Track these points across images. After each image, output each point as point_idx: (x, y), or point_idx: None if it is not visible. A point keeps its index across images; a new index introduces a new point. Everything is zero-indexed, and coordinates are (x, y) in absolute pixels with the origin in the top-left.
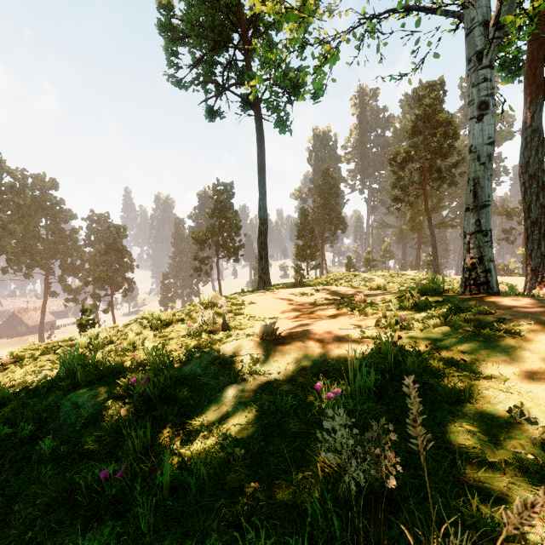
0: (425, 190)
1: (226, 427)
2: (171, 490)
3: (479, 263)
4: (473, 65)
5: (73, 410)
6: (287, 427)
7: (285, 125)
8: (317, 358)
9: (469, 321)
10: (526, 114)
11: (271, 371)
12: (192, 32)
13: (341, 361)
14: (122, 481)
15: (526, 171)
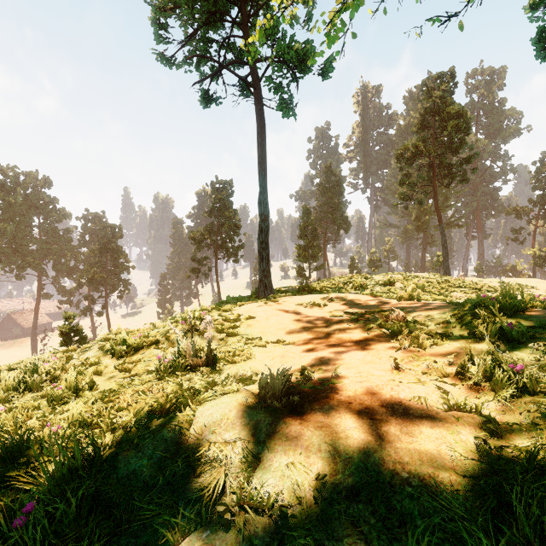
0: (434, 187)
1: None
2: None
3: None
4: None
5: None
6: None
7: (289, 108)
8: (375, 463)
9: None
10: None
11: (283, 496)
12: (183, 0)
13: (435, 483)
14: None
15: None
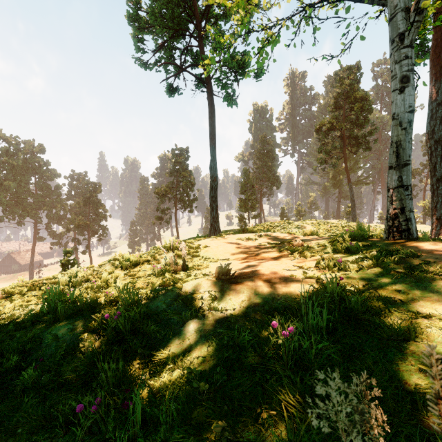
0: (345, 154)
1: (190, 360)
2: (141, 422)
3: (401, 213)
4: (396, 45)
5: (54, 342)
6: (246, 360)
7: (232, 99)
8: (267, 295)
9: (398, 263)
10: (432, 90)
11: (227, 308)
12: (156, 22)
13: (289, 299)
14: (96, 414)
15: (432, 137)
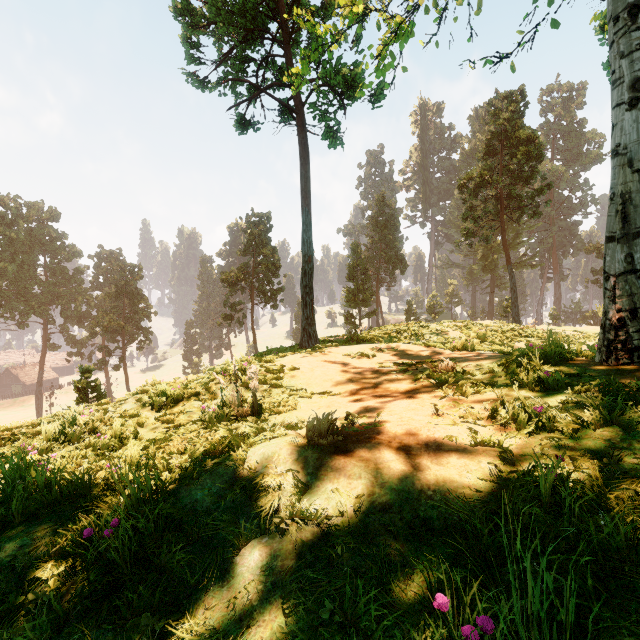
0: (502, 222)
1: None
2: None
3: (632, 318)
4: (623, 25)
5: None
6: None
7: (336, 137)
8: (406, 485)
9: None
10: None
11: (328, 511)
12: (218, 17)
13: (452, 497)
14: None
15: None
